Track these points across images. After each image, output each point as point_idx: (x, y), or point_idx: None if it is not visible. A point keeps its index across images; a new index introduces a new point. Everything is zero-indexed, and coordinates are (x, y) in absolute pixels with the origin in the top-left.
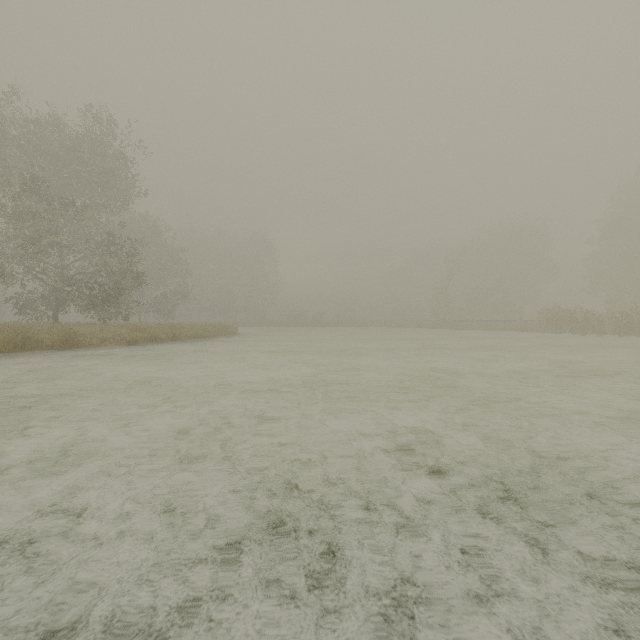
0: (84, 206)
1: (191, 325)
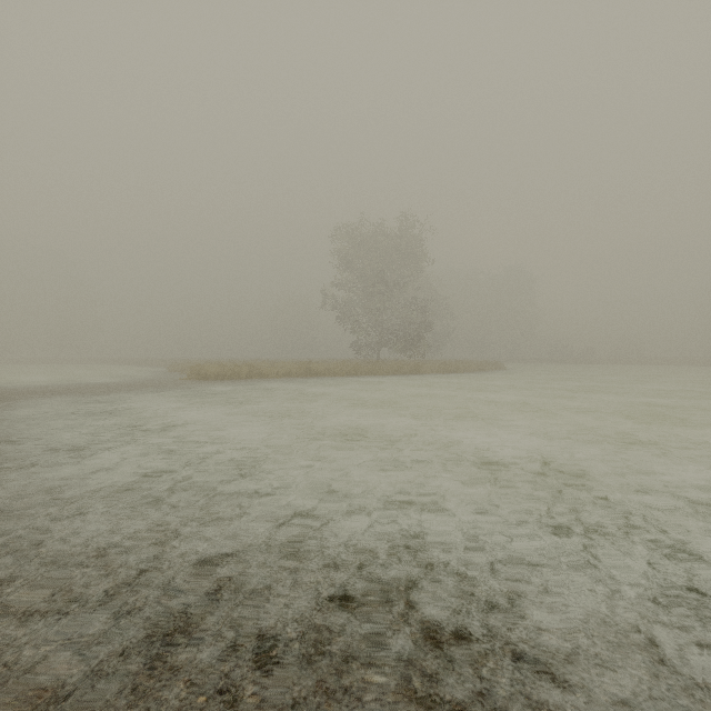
0: (403, 283)
1: (470, 361)
